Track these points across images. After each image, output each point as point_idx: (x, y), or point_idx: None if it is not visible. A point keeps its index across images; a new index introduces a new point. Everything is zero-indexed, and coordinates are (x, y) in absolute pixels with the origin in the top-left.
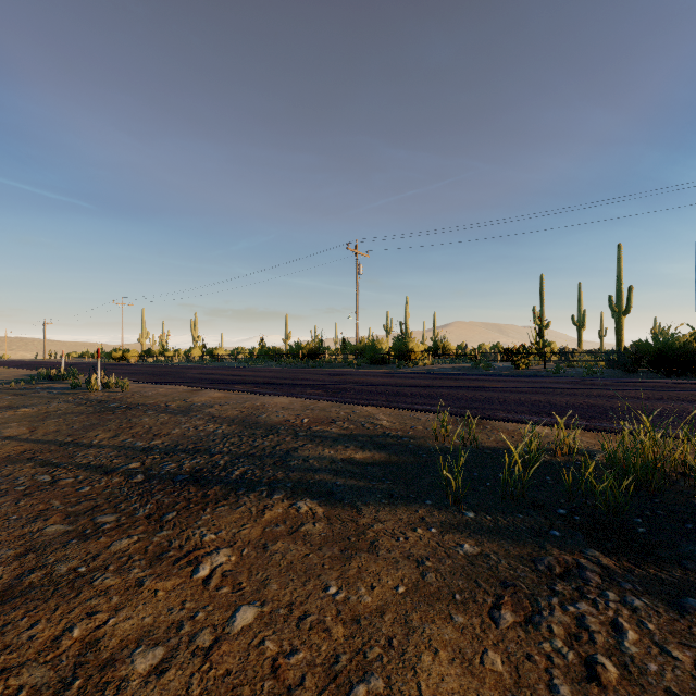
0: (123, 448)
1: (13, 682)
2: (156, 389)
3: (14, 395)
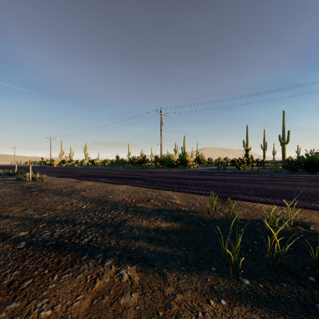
0: (24, 219)
1: None
2: (59, 180)
3: None
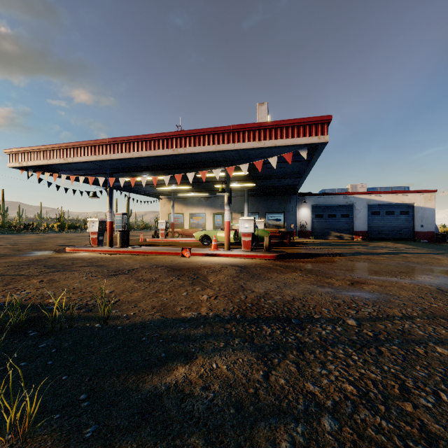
0: (442, 340)
1: (216, 286)
2: None
3: None
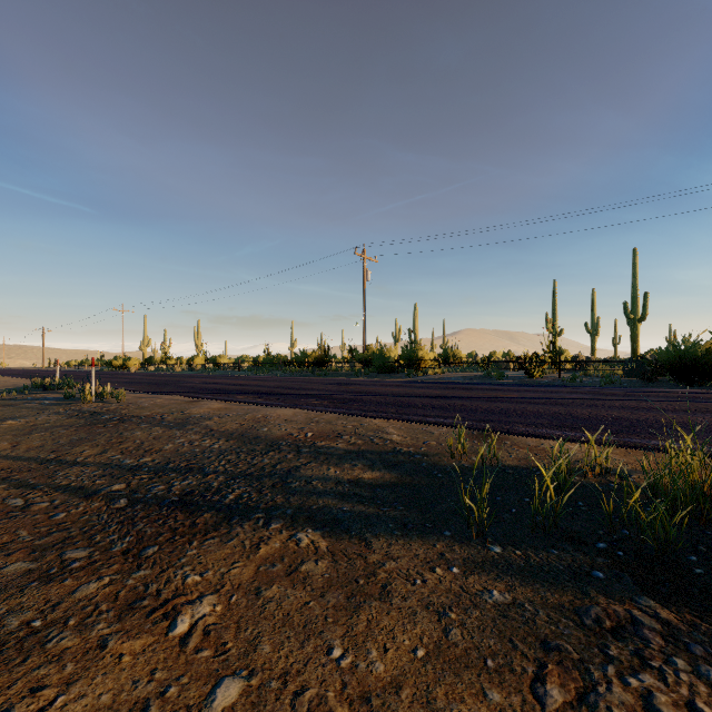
0: (109, 466)
1: None
2: (153, 400)
3: (3, 406)
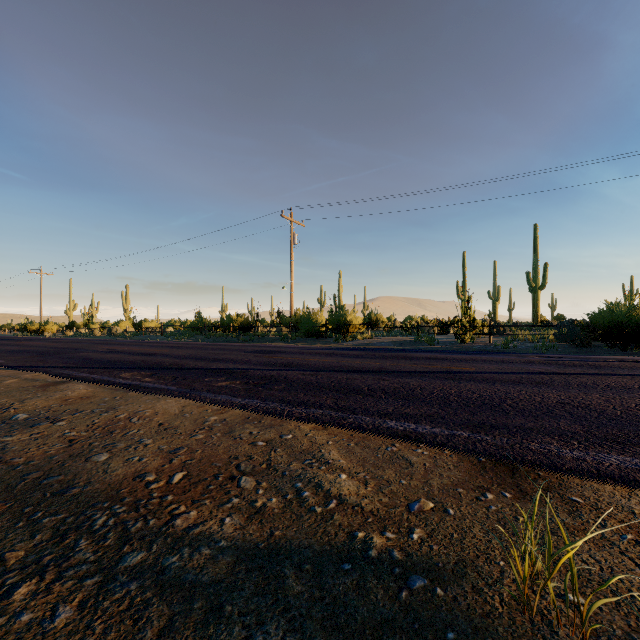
0: None
1: None
2: (2, 381)
3: None
